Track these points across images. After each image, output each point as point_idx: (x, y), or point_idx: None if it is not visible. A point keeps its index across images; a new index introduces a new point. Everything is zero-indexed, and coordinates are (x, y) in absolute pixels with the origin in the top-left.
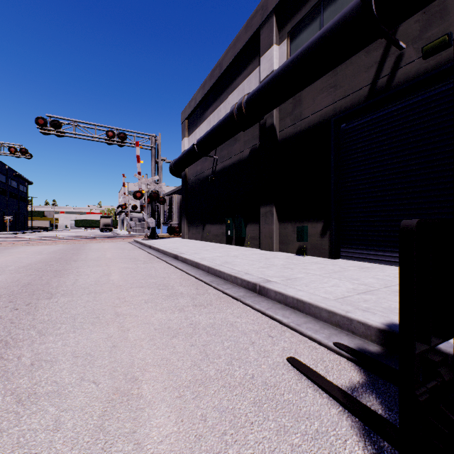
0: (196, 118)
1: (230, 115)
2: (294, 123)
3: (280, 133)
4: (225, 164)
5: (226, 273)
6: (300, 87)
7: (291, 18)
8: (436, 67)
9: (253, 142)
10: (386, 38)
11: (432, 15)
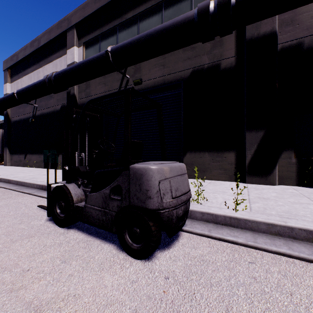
0: (18, 70)
1: (43, 82)
2: (86, 96)
3: (79, 100)
4: (43, 111)
5: (28, 183)
6: (85, 80)
7: (85, 35)
8: (138, 90)
9: (63, 101)
10: (119, 72)
11: (137, 68)
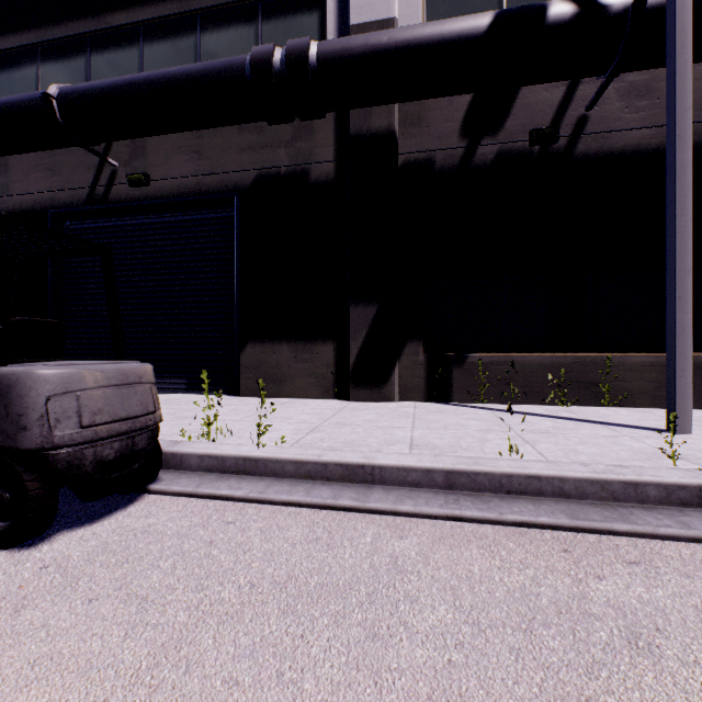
0: None
1: None
2: None
3: None
4: None
5: None
6: None
7: None
8: (140, 199)
9: None
10: (88, 150)
11: (138, 148)
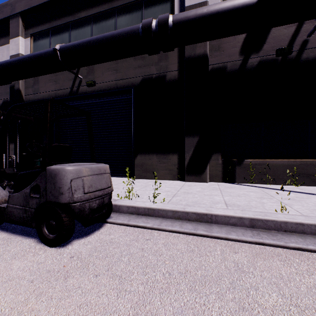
0: None
1: None
2: (34, 93)
3: (26, 96)
4: None
5: None
6: (32, 75)
7: (33, 26)
8: (91, 92)
9: (6, 96)
10: (70, 72)
11: (90, 70)
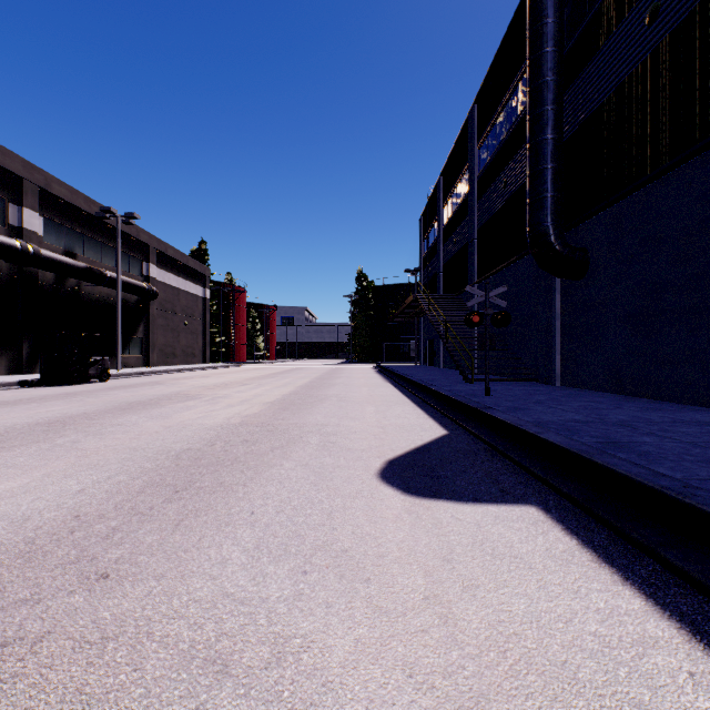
0: None
1: None
2: None
3: None
4: None
5: None
6: None
7: None
8: None
9: None
10: None
11: None
